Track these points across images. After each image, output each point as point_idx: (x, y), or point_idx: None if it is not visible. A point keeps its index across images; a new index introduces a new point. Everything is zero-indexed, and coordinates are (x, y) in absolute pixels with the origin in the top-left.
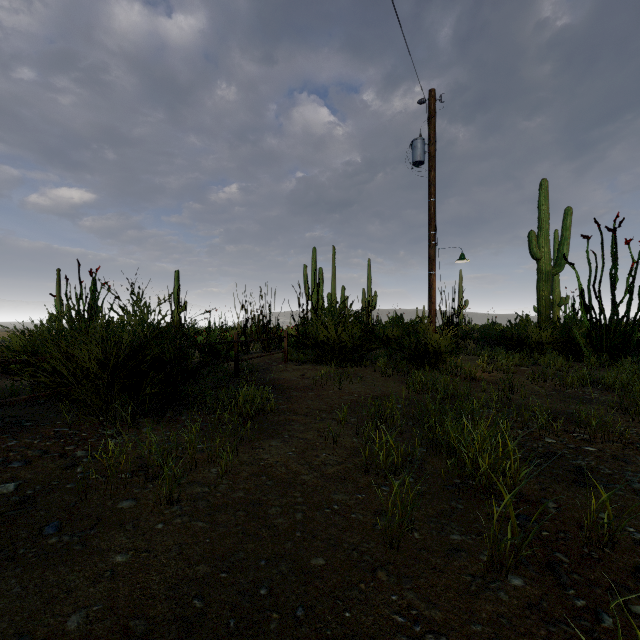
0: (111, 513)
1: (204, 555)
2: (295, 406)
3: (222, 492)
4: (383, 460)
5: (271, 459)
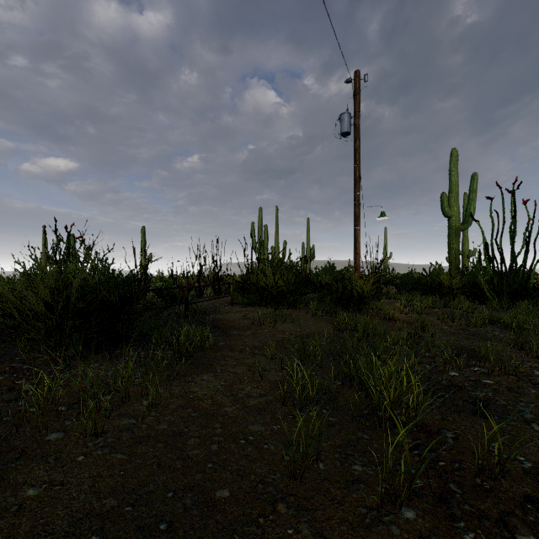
0: (37, 445)
1: (115, 488)
2: (233, 343)
3: (148, 424)
4: (299, 393)
5: (200, 392)
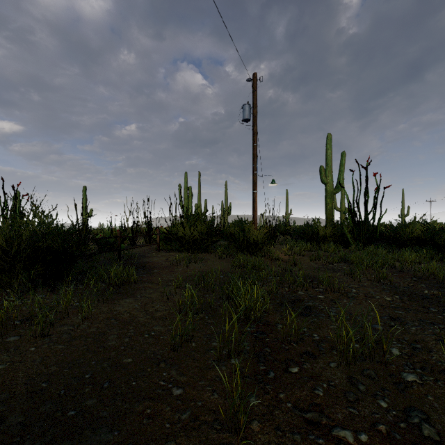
0: (0, 344)
1: (57, 362)
2: (153, 278)
3: (81, 329)
4: (189, 306)
5: (122, 309)
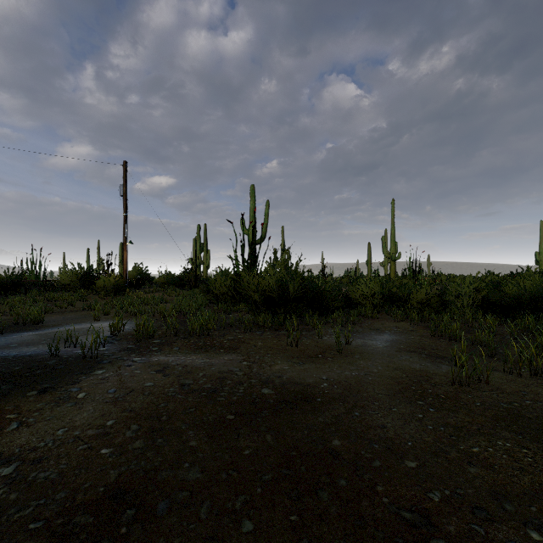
0: None
1: None
2: None
3: None
4: None
5: None
